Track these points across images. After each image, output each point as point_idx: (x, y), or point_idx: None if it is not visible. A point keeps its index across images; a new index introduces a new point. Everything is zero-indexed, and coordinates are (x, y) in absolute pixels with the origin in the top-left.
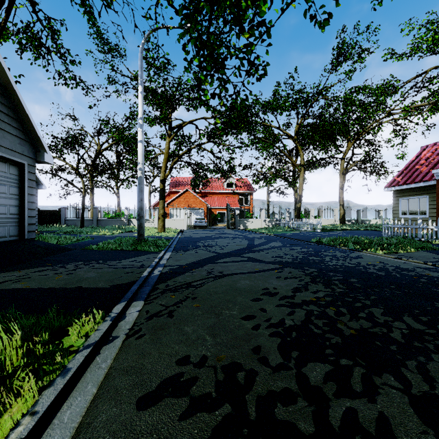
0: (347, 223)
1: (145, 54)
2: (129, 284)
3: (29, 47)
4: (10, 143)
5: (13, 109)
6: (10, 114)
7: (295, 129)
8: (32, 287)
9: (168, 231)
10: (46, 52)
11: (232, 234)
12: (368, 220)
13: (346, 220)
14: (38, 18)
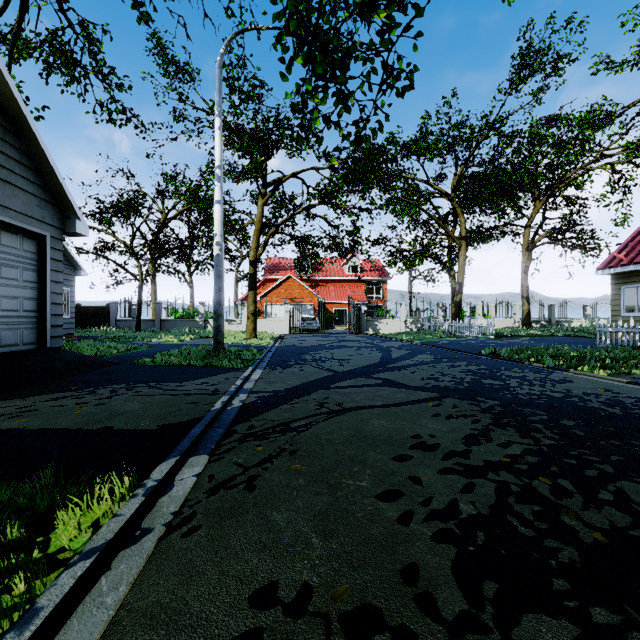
0: (534, 325)
1: (226, 71)
2: (190, 423)
3: (58, 67)
4: (24, 205)
5: (28, 154)
6: (24, 162)
7: (453, 183)
8: (34, 426)
9: (261, 337)
10: (84, 74)
11: (356, 342)
12: (566, 321)
13: (532, 321)
14: (67, 20)
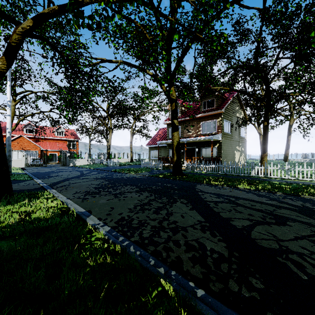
0: (134, 161)
1: None
2: (40, 187)
3: None
4: None
5: None
6: None
7: (107, 107)
8: None
9: (12, 169)
10: None
11: (67, 169)
12: (144, 159)
13: (134, 159)
14: None
